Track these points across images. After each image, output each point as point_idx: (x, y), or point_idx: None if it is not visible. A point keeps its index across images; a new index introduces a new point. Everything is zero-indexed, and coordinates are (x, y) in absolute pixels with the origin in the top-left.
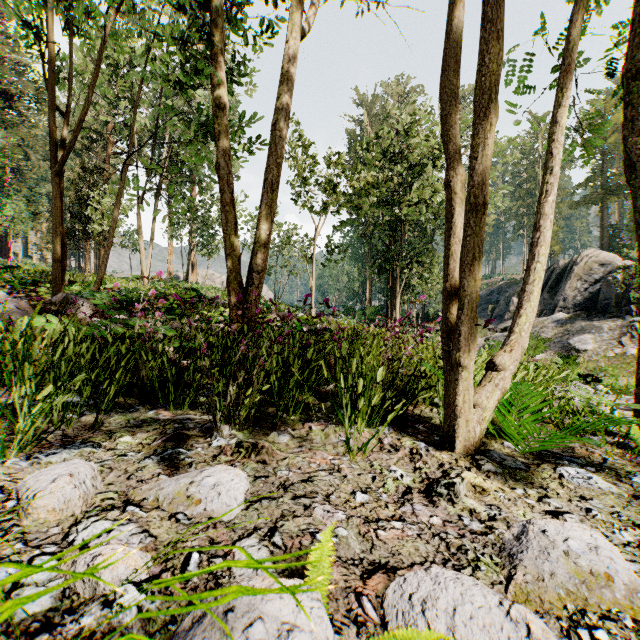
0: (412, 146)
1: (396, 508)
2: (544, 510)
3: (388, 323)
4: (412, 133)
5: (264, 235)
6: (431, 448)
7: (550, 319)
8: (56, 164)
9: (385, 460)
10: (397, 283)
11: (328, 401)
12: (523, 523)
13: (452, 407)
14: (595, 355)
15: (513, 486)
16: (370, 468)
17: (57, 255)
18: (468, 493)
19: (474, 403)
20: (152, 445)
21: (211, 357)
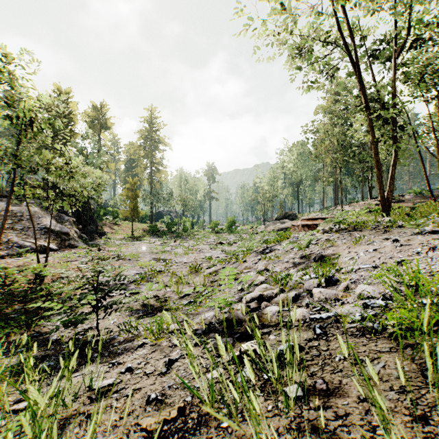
0: None
1: None
2: None
3: None
4: None
5: None
6: None
7: None
8: None
9: None
10: None
11: None
12: None
13: None
14: None
15: None
16: None
17: None
18: None
19: None
20: None
21: None
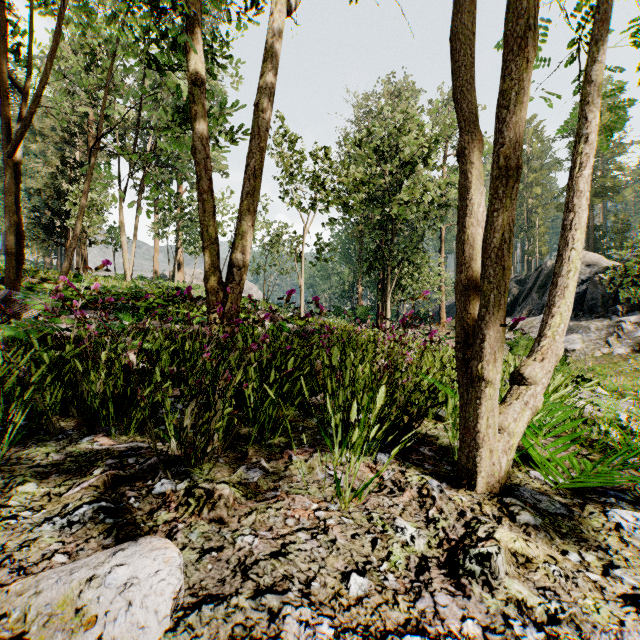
0: (403, 144)
1: (410, 604)
2: (619, 595)
3: (378, 323)
4: (403, 131)
5: (246, 227)
6: (444, 485)
7: (538, 319)
8: (10, 144)
9: (387, 507)
10: (388, 283)
11: (314, 417)
12: (610, 638)
13: (472, 433)
14: (583, 355)
15: (563, 548)
16: (368, 523)
17: (12, 247)
18: (509, 568)
19: (498, 427)
20: (64, 496)
21: (178, 364)
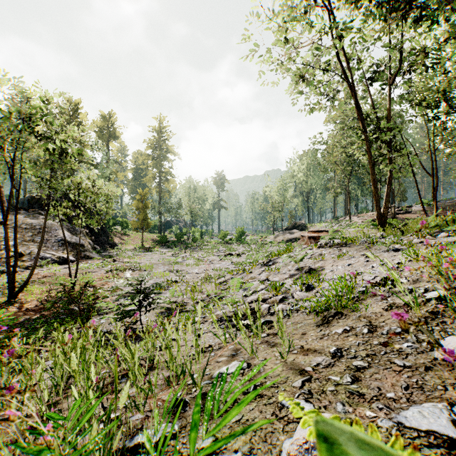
0: None
1: None
2: None
3: None
4: None
5: None
6: None
7: None
8: None
9: None
10: None
11: None
12: None
13: None
14: None
15: None
16: None
17: None
18: None
19: None
20: None
21: None
